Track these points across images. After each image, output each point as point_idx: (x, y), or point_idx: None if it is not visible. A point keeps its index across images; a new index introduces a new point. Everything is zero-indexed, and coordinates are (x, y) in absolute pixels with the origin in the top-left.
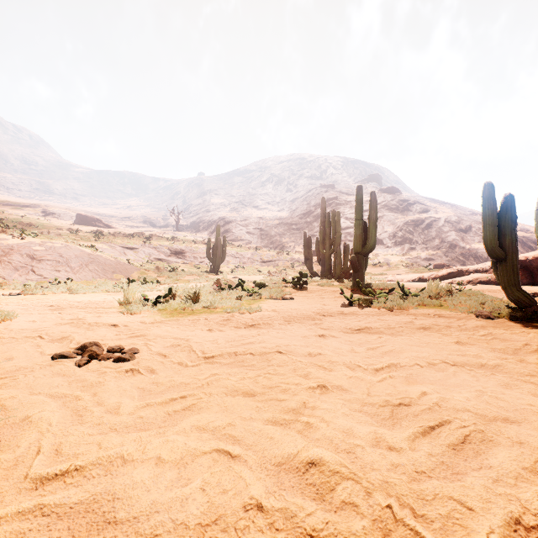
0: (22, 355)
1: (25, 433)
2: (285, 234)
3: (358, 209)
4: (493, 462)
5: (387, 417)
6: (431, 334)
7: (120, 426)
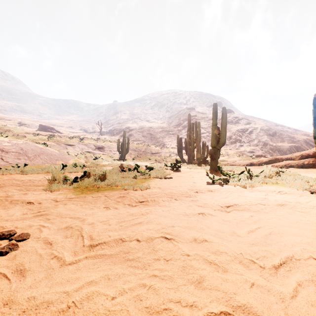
0: None
1: None
2: (165, 137)
3: (214, 118)
4: None
5: None
6: (292, 212)
7: None
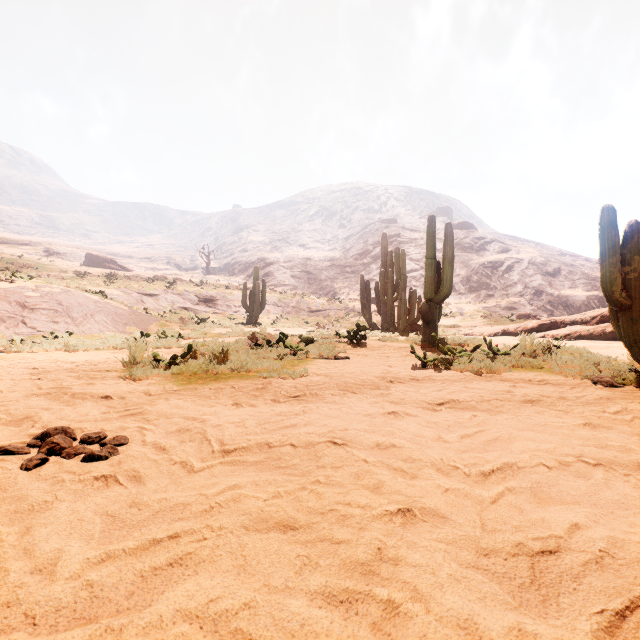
0: None
1: None
2: (337, 279)
3: (430, 245)
4: None
5: (528, 581)
6: (544, 410)
7: (45, 610)
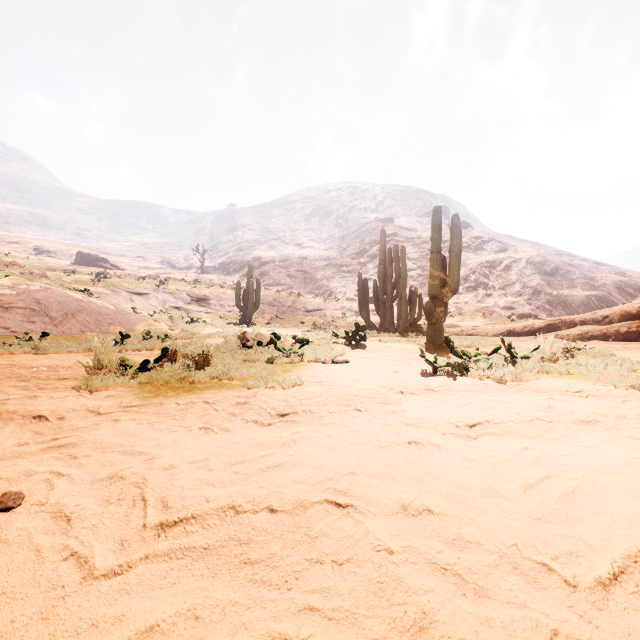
0: None
1: None
2: (334, 278)
3: (435, 238)
4: None
5: None
6: (615, 438)
7: None
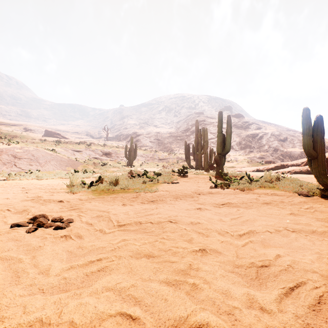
0: None
1: None
2: (173, 143)
3: (219, 126)
4: None
5: (254, 277)
6: (272, 207)
7: (47, 287)
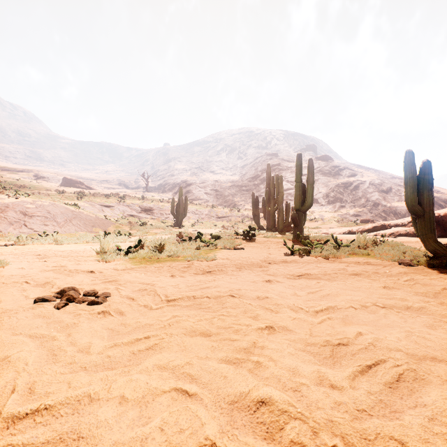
0: (9, 298)
1: (3, 372)
2: (236, 195)
3: (298, 173)
4: (426, 400)
5: (328, 356)
6: (362, 279)
7: (90, 365)
